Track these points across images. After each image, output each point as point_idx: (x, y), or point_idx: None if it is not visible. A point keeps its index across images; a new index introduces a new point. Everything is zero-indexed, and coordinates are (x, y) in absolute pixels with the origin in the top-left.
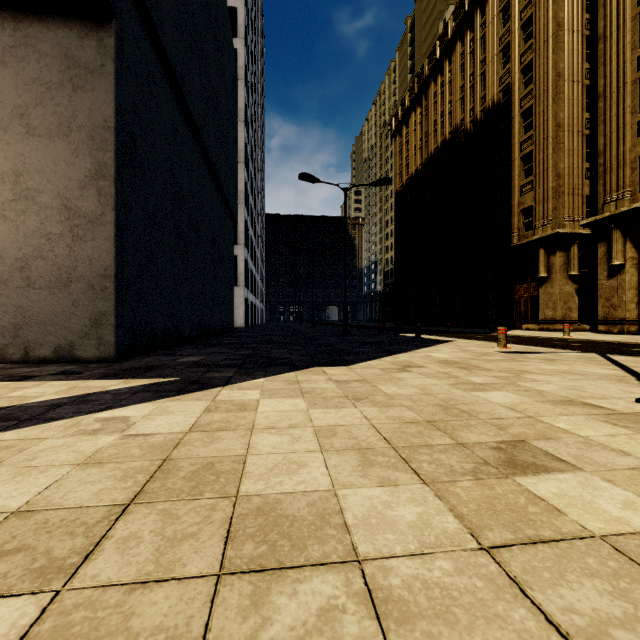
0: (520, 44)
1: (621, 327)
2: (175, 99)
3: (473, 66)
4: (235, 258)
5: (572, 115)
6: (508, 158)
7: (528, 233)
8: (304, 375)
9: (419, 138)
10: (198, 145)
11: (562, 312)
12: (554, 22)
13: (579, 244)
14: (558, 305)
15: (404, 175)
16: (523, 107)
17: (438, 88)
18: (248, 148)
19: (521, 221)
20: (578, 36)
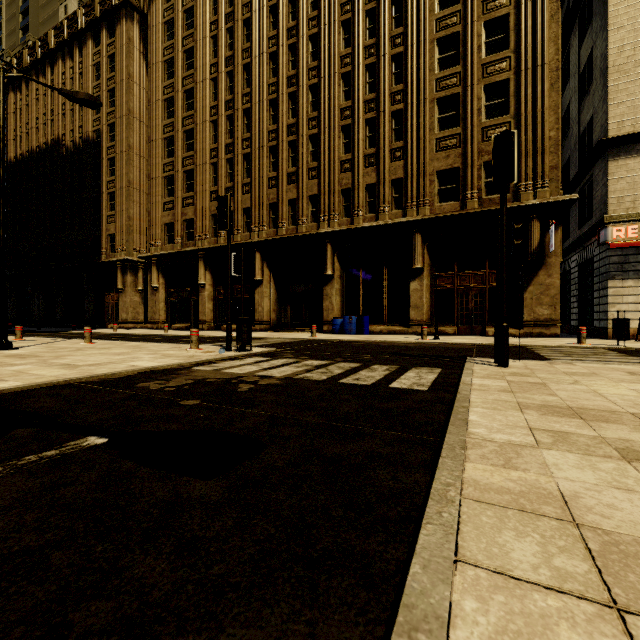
0: (108, 104)
1: (158, 325)
2: None
3: None
4: None
5: (139, 179)
6: (100, 189)
7: (112, 254)
8: None
9: (20, 125)
10: None
11: (132, 315)
12: (127, 107)
13: (145, 269)
14: (129, 310)
15: None
16: (109, 155)
17: (41, 88)
18: None
19: (108, 243)
20: (144, 126)
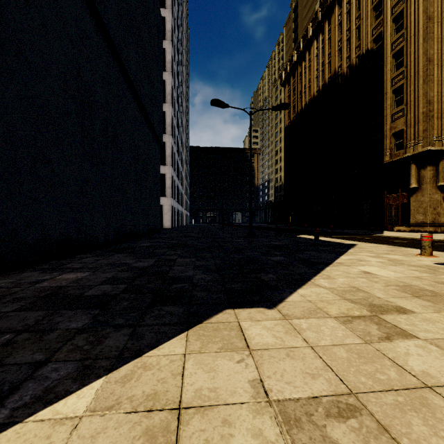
0: None
1: None
2: (83, 2)
3: (349, 23)
4: (164, 176)
5: (440, 51)
6: (380, 92)
7: (399, 152)
8: (201, 356)
9: (304, 84)
10: (117, 64)
11: (432, 217)
12: None
13: None
14: (428, 211)
15: (291, 114)
16: (395, 49)
17: (319, 44)
18: (174, 93)
19: (393, 142)
20: None
